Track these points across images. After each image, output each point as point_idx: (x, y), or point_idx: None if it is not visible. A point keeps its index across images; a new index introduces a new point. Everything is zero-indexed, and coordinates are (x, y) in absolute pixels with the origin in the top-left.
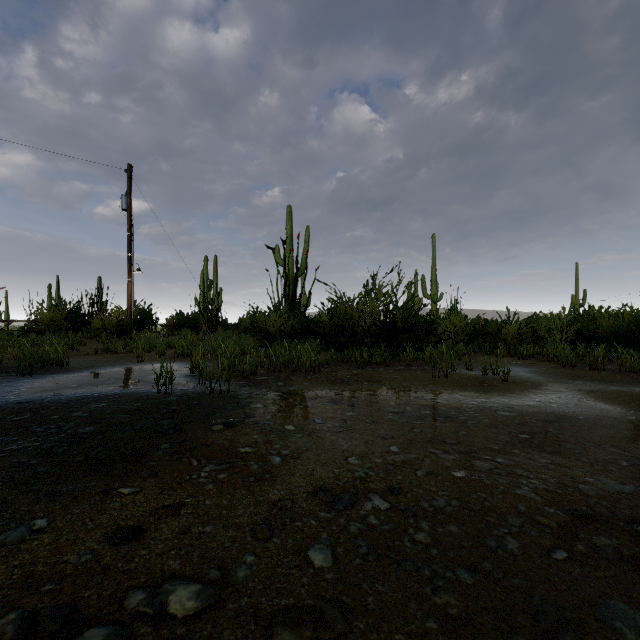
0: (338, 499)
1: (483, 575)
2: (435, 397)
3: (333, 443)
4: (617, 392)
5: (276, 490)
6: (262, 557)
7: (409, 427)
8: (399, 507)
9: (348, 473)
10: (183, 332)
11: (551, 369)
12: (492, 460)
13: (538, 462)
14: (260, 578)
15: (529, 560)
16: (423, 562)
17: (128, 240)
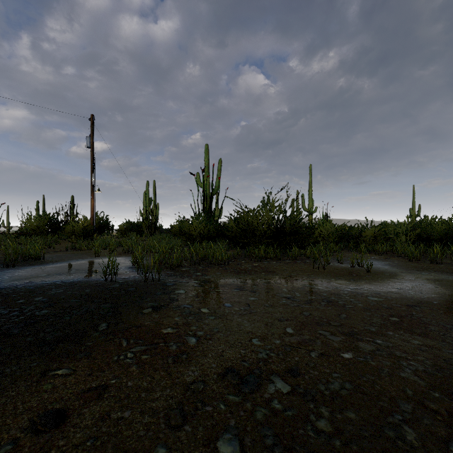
0: (244, 381)
1: None
2: (317, 285)
3: (239, 325)
4: None
5: (190, 371)
6: (173, 449)
7: (300, 310)
8: (299, 390)
9: (252, 354)
10: (131, 235)
11: (401, 262)
12: (372, 341)
13: (411, 343)
14: None
15: None
16: None
17: (91, 169)
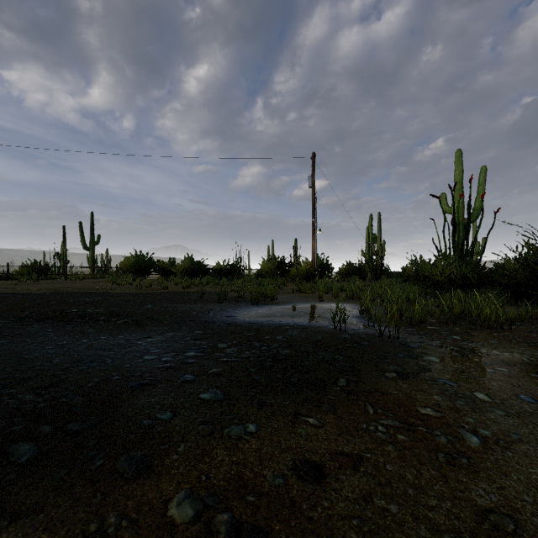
0: None
1: None
2: None
3: None
4: None
5: (481, 489)
6: None
7: None
8: None
9: None
10: (352, 279)
11: None
12: None
13: None
14: None
15: None
16: None
17: (312, 209)
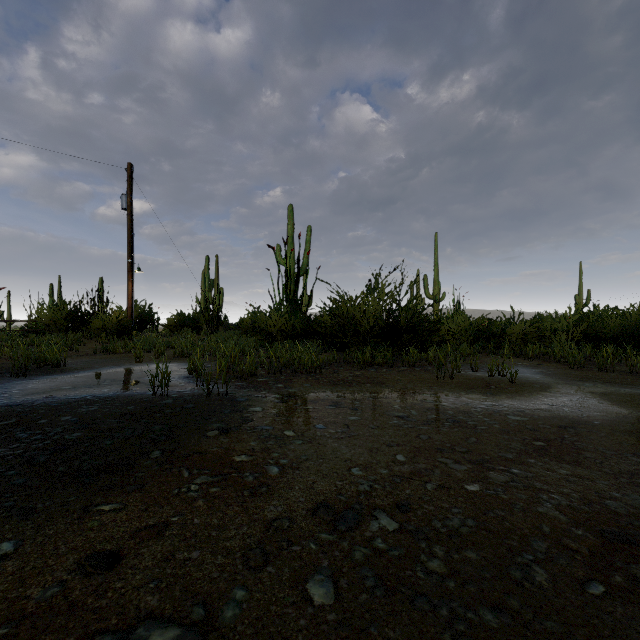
0: (341, 517)
1: (510, 616)
2: (441, 400)
3: (335, 451)
4: (631, 395)
5: (272, 506)
6: (254, 591)
7: (415, 433)
8: (409, 528)
9: (351, 486)
10: (184, 332)
11: (559, 370)
12: (507, 471)
13: (557, 473)
14: (250, 619)
15: (561, 596)
16: (439, 598)
17: (128, 239)
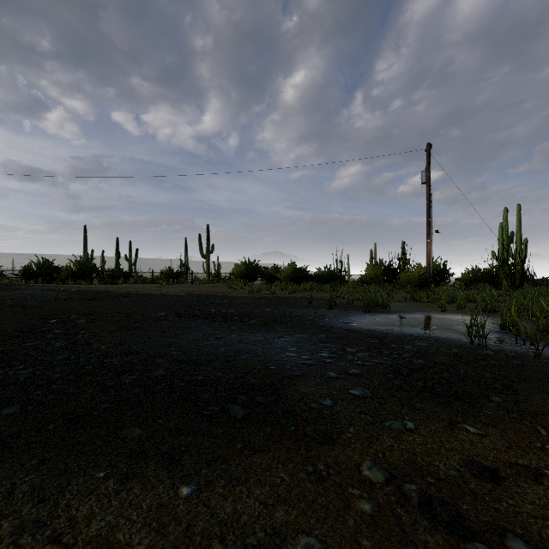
0: None
1: None
2: None
3: None
4: None
5: None
6: None
7: None
8: None
9: None
10: (479, 286)
11: None
12: None
13: None
14: None
15: None
16: None
17: (427, 207)
